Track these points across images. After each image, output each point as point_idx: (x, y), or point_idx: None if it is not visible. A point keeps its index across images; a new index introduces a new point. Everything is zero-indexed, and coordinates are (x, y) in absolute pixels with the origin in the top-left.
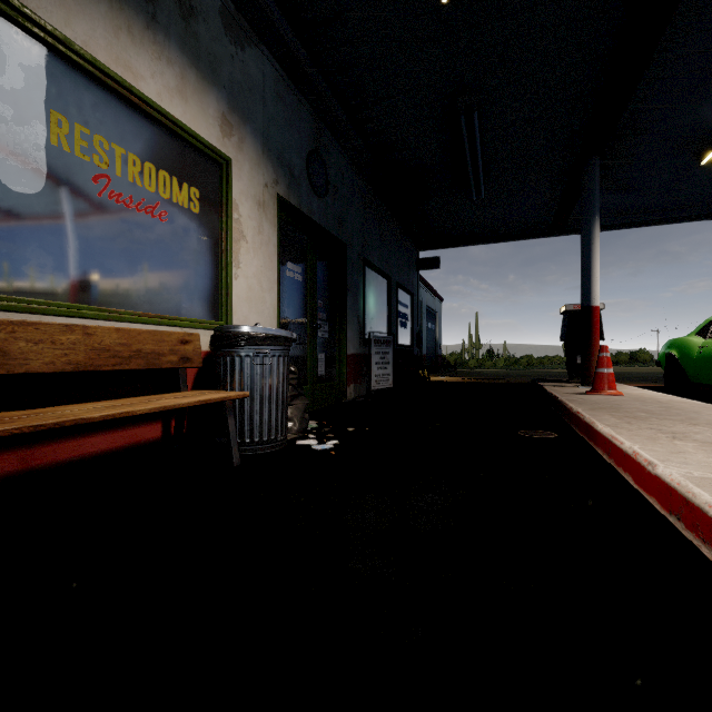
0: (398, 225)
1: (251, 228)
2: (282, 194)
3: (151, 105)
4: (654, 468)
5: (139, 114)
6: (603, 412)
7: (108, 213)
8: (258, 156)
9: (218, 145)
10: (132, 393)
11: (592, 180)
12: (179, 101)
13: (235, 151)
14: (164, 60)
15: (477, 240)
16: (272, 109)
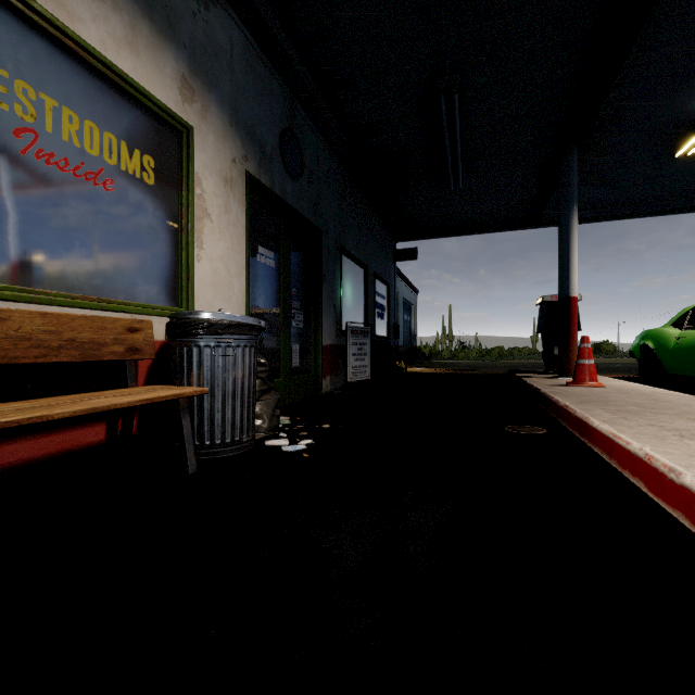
0: (375, 214)
1: (217, 206)
2: (252, 171)
3: (92, 52)
4: (679, 477)
5: (77, 62)
6: (593, 405)
7: (35, 175)
8: (225, 128)
9: (177, 110)
10: (67, 389)
11: (570, 170)
12: (128, 54)
13: (197, 119)
14: (108, 4)
15: (454, 232)
16: (240, 79)
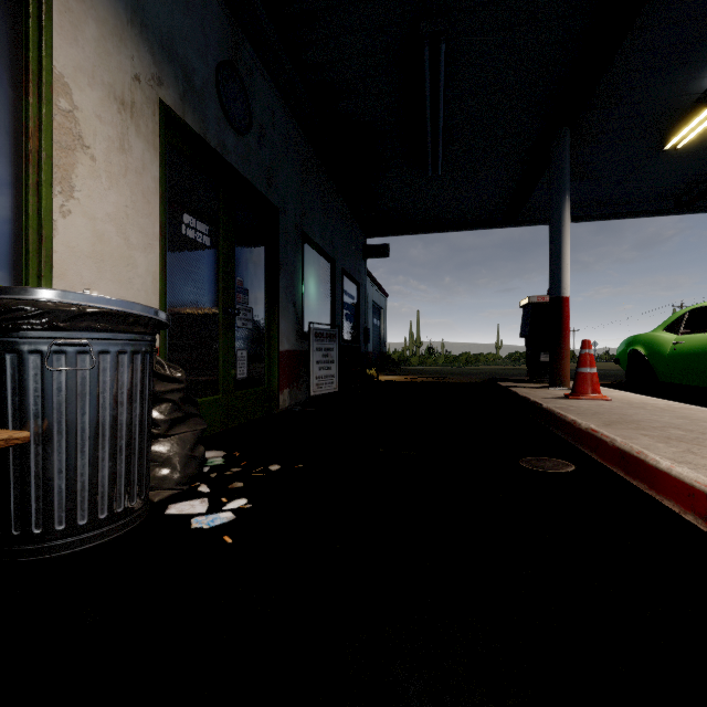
0: (344, 202)
1: (104, 137)
2: (169, 103)
3: None
4: None
5: None
6: (627, 429)
7: None
8: (119, 23)
9: None
10: None
11: (562, 154)
12: None
13: None
14: None
15: (428, 228)
16: None
